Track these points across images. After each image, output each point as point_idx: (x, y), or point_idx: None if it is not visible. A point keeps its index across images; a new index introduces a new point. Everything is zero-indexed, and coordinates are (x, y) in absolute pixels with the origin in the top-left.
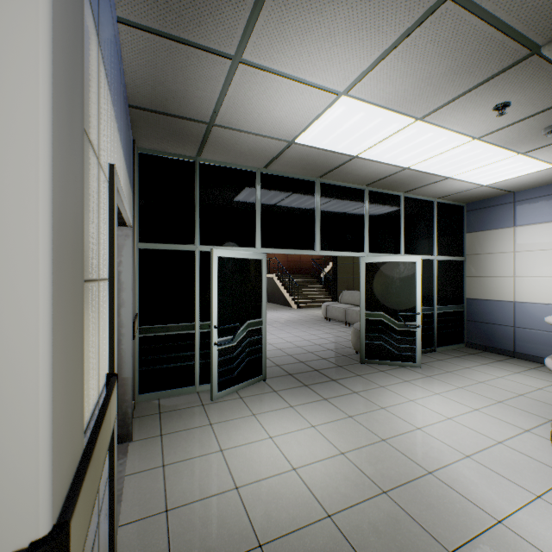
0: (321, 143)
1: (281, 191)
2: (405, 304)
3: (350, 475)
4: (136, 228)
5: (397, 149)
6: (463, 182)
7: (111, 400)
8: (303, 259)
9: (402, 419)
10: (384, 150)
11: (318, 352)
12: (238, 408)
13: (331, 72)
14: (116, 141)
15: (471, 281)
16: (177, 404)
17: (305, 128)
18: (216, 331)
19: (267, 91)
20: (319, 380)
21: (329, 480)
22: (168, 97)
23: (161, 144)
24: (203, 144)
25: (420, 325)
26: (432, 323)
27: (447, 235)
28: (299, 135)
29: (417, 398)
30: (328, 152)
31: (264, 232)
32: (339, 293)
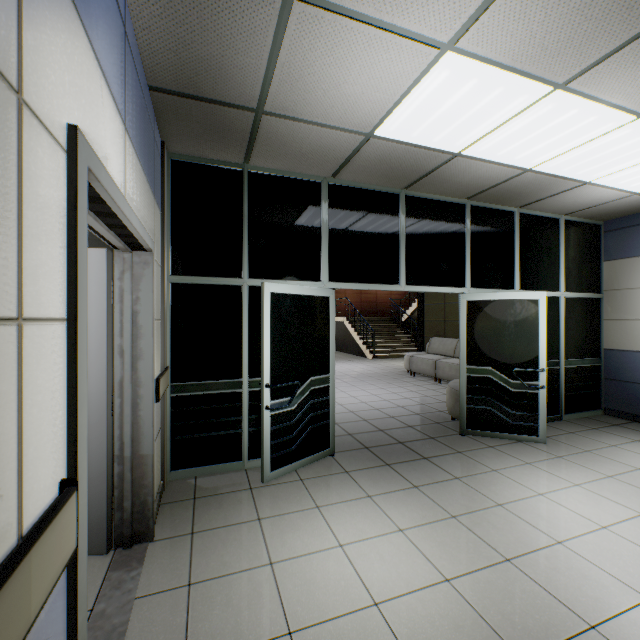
0: (410, 135)
1: (354, 208)
2: (523, 357)
3: (463, 623)
4: (167, 256)
5: (518, 140)
6: (607, 189)
7: (37, 548)
8: (379, 299)
9: (531, 525)
10: (499, 142)
11: (402, 417)
12: (297, 495)
13: (433, 5)
14: (107, 112)
15: (611, 326)
16: (218, 485)
17: (389, 111)
18: (268, 391)
19: (336, 50)
20: (405, 458)
21: (431, 630)
22: (199, 70)
23: (198, 146)
24: (252, 144)
25: (544, 386)
26: (557, 381)
27: (577, 265)
28: (380, 124)
29: (549, 490)
30: (419, 148)
31: (332, 261)
32: (426, 341)
